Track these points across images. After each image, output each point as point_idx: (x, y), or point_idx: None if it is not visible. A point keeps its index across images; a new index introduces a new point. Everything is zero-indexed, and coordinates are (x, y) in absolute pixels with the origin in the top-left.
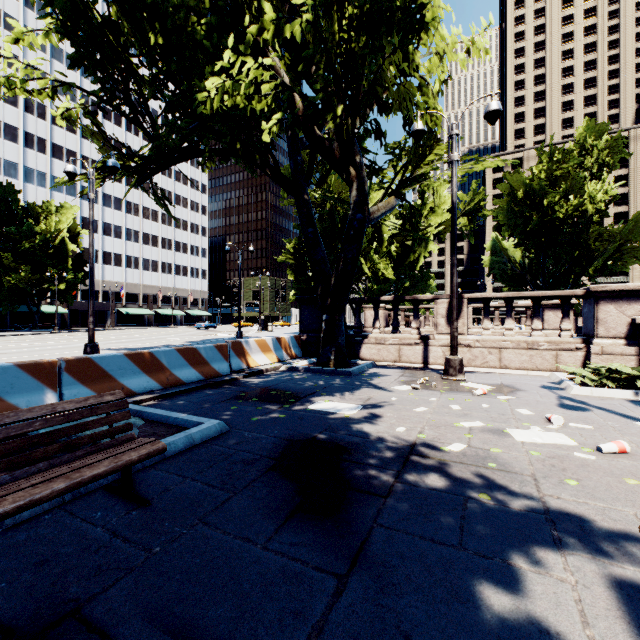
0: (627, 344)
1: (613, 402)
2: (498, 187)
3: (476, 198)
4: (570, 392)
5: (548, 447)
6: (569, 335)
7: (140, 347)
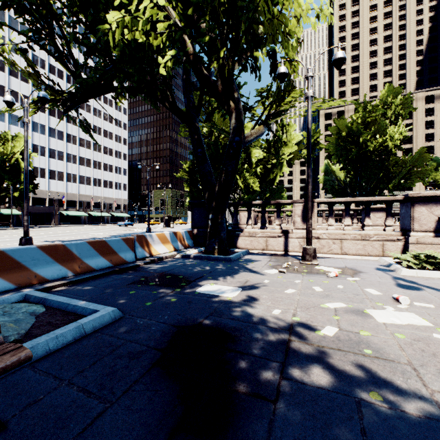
0: (435, 236)
1: (436, 281)
2: (329, 129)
3: (315, 136)
4: (400, 273)
5: (408, 328)
6: (392, 229)
7: (71, 239)
